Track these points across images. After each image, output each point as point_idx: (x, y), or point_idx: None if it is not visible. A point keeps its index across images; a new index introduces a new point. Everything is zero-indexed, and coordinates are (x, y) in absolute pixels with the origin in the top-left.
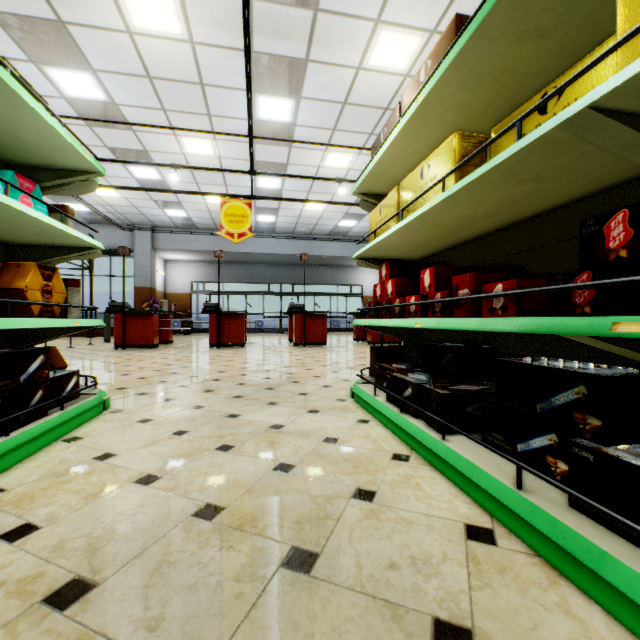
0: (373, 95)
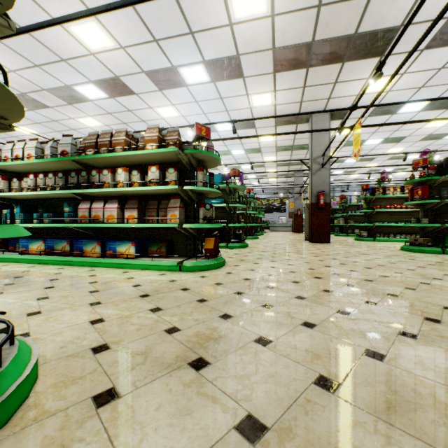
0: (72, 125)
